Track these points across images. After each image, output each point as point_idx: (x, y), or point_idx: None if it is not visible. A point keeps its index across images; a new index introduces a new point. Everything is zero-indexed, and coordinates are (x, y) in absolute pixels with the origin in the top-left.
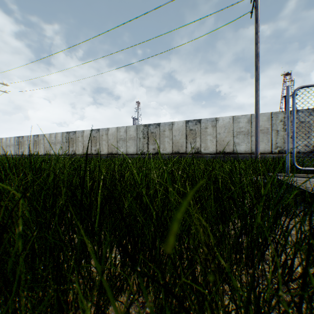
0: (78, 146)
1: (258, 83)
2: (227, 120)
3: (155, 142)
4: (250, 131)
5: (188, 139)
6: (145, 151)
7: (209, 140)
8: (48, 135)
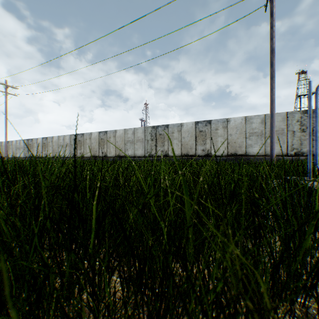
0: (86, 149)
1: (274, 81)
2: (239, 121)
3: (163, 144)
4: (264, 132)
5: (197, 140)
6: (153, 153)
7: (220, 141)
8: (57, 137)
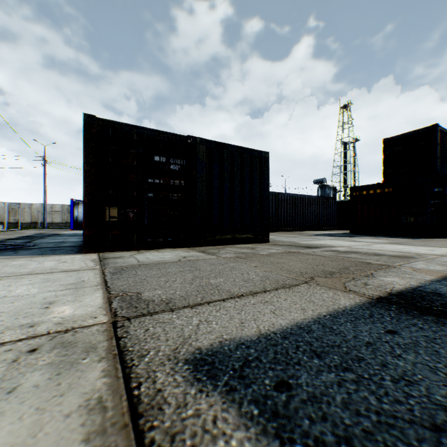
0: None
1: None
2: (39, 205)
3: None
4: (52, 212)
5: (11, 214)
6: None
7: (28, 215)
8: None
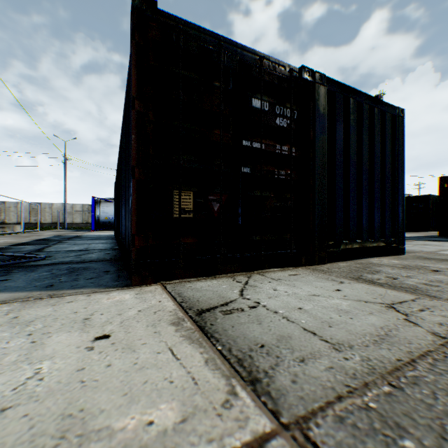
0: None
1: None
2: (60, 205)
3: (1, 214)
4: (73, 212)
5: (32, 214)
6: None
7: (48, 215)
8: None
